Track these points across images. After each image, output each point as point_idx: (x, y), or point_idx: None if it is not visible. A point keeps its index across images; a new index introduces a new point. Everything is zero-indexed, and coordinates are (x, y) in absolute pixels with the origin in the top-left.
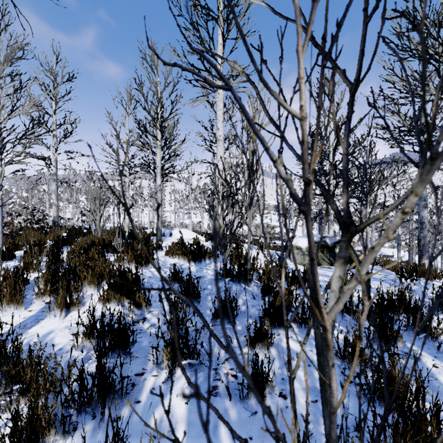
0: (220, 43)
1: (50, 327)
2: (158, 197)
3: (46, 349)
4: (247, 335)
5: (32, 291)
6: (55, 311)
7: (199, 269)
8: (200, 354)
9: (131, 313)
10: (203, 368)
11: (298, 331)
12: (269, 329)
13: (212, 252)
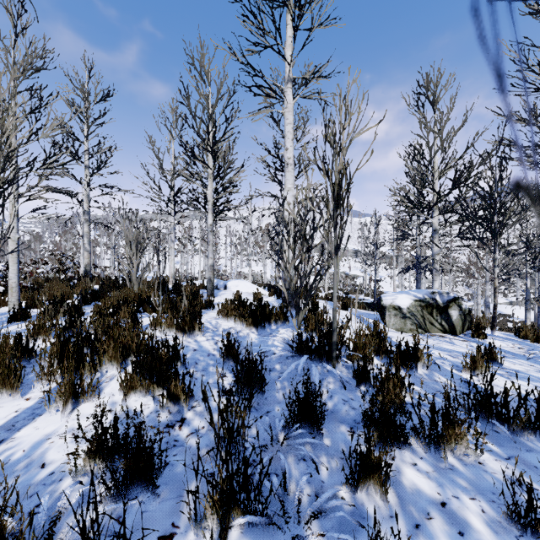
0: (289, 36)
1: (47, 429)
2: (209, 240)
3: (30, 472)
4: (341, 457)
5: (37, 367)
6: (57, 404)
7: (263, 339)
8: (268, 506)
9: (164, 410)
10: (274, 531)
11: (424, 452)
12: (376, 448)
13: (280, 314)
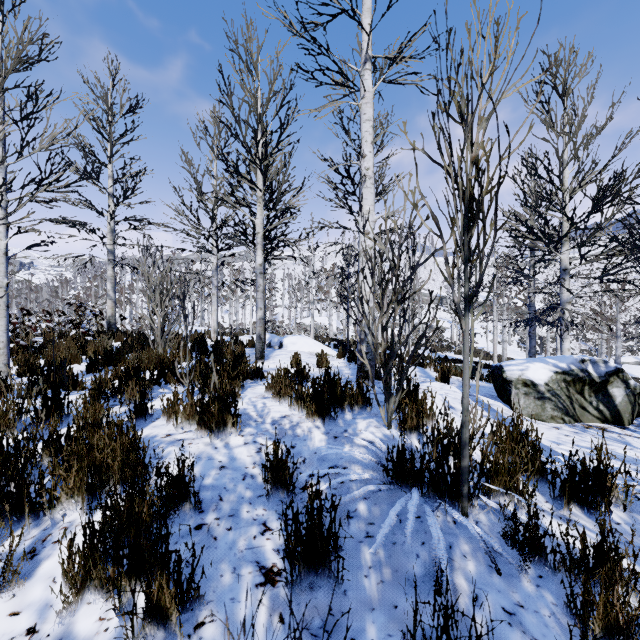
0: None
1: None
2: (258, 285)
3: None
4: None
5: None
6: None
7: (333, 443)
8: None
9: None
10: None
11: None
12: None
13: (357, 395)
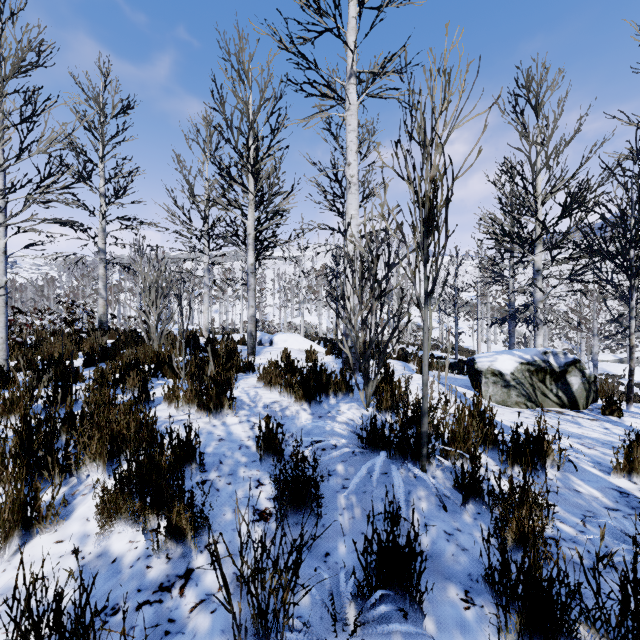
0: (352, 17)
1: None
2: (249, 284)
3: None
4: None
5: None
6: None
7: (318, 421)
8: None
9: (159, 554)
10: None
11: None
12: None
13: (341, 383)
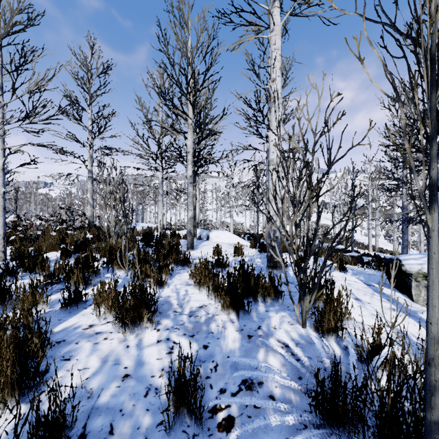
0: None
1: None
2: (188, 192)
3: None
4: None
5: None
6: None
7: (247, 345)
8: None
9: None
10: None
11: None
12: None
13: (269, 287)
